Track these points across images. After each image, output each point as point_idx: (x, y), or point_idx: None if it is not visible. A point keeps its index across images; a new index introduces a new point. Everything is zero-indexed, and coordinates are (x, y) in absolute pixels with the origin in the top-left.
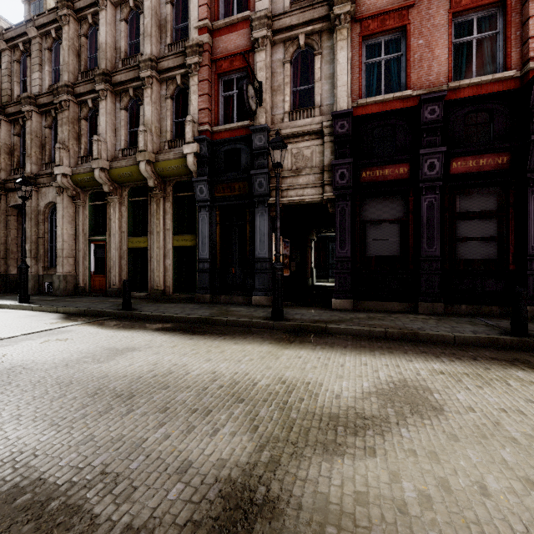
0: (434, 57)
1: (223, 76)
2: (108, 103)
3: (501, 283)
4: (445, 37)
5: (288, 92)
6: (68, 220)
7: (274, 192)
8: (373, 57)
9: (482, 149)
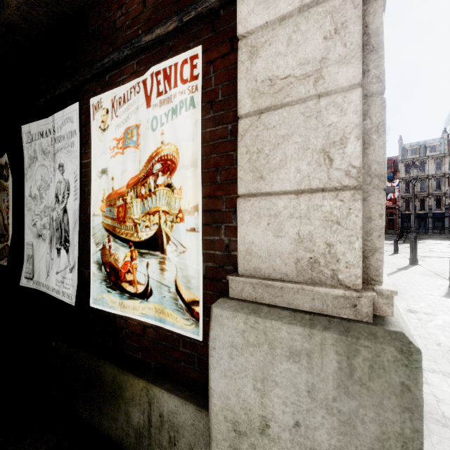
0: None
1: None
2: None
3: None
4: None
5: None
6: None
7: None
8: None
9: None
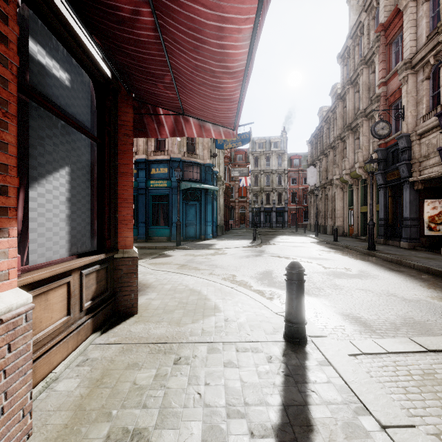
0: None
1: (393, 104)
2: (350, 140)
3: None
4: None
5: (424, 101)
6: (339, 200)
7: (414, 173)
8: None
9: None
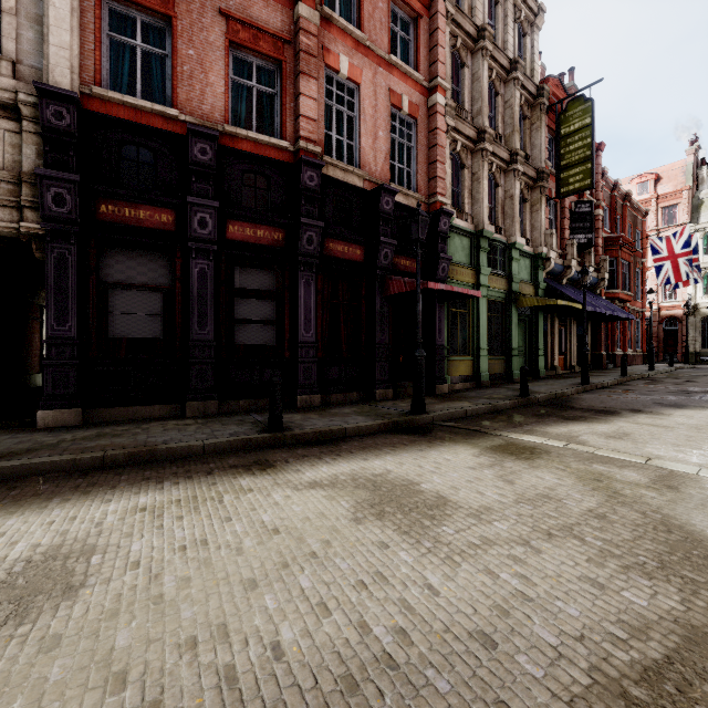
0: (208, 83)
1: None
2: None
3: (278, 372)
4: (222, 65)
5: None
6: None
7: None
8: (123, 35)
9: (260, 218)
